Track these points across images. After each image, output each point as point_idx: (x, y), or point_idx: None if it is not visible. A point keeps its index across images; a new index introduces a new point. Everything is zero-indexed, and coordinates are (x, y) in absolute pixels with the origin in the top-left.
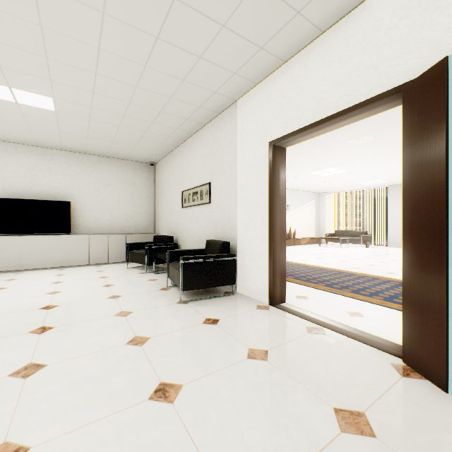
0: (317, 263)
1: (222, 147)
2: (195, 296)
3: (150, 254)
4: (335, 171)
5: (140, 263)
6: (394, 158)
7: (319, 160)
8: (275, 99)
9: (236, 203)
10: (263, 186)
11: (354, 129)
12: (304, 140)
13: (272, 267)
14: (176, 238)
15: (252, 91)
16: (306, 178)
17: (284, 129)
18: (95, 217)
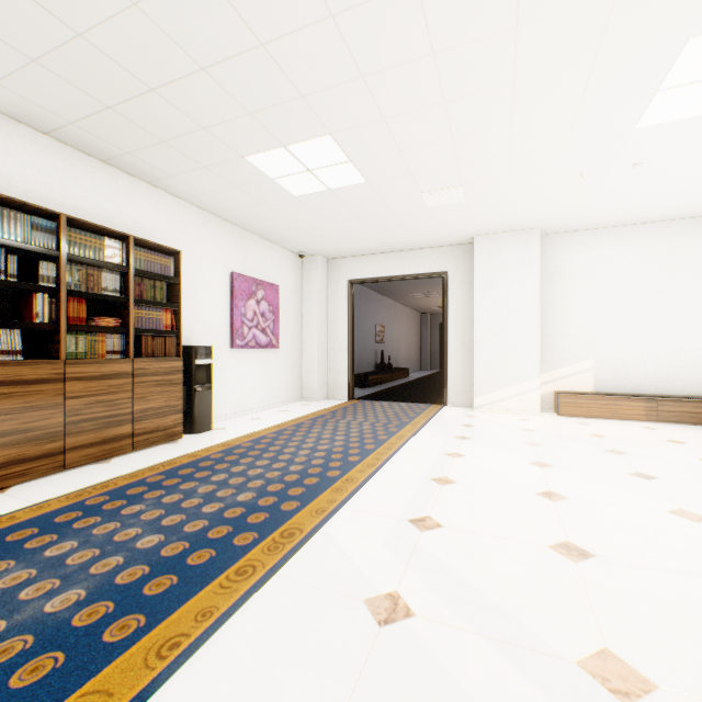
0: (410, 503)
1: None
2: None
3: None
4: None
5: None
6: None
7: (498, 64)
8: None
9: None
10: None
11: None
12: None
13: None
14: None
15: None
16: None
17: None
18: None
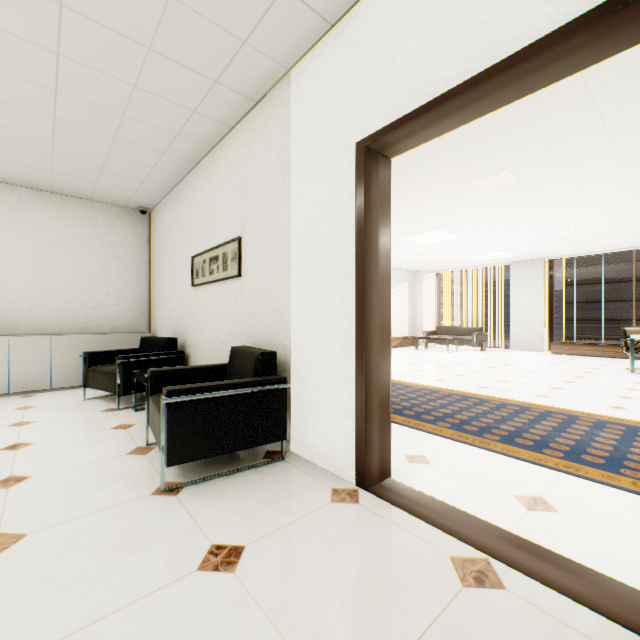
0: (422, 379)
1: (262, 166)
2: (200, 470)
3: (125, 374)
4: (443, 236)
5: (107, 391)
6: (532, 217)
7: (423, 216)
8: (371, 51)
9: (290, 275)
10: (343, 236)
11: (490, 157)
12: (431, 138)
13: (364, 407)
14: (183, 341)
15: (321, 44)
16: (400, 247)
17: (390, 110)
18: (28, 304)
